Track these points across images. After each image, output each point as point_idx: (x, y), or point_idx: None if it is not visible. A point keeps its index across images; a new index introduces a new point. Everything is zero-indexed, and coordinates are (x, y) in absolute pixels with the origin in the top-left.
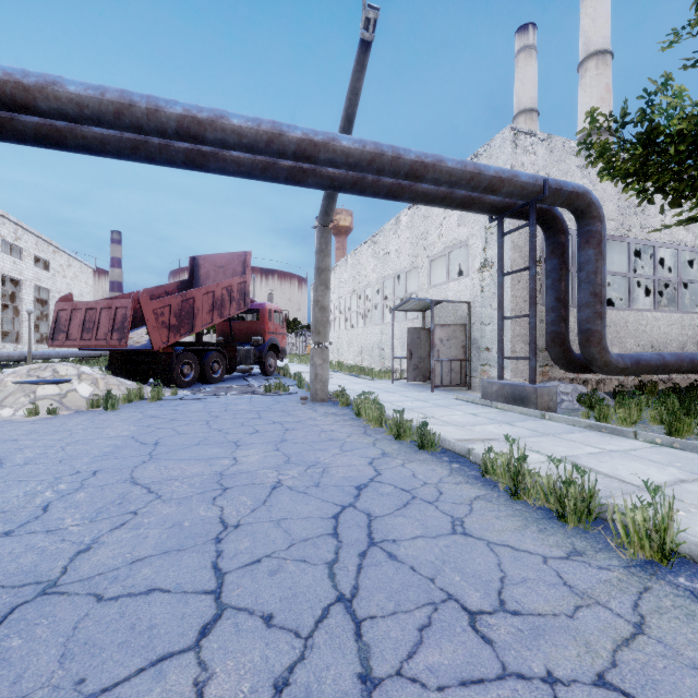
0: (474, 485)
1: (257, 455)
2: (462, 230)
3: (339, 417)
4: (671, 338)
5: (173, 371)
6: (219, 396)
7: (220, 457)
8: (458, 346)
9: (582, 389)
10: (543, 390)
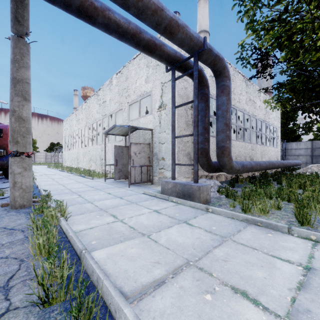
0: None
1: None
2: (148, 85)
3: (11, 236)
4: (242, 154)
5: None
6: None
7: None
8: (146, 157)
9: (218, 183)
10: (204, 188)
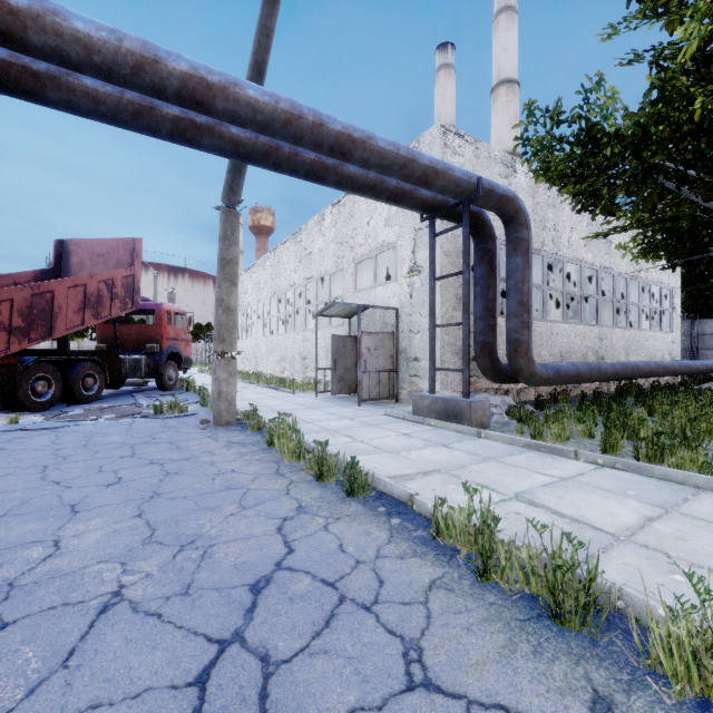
0: (425, 559)
1: (101, 530)
2: (391, 231)
3: (246, 447)
4: (576, 348)
5: (18, 389)
6: (86, 422)
7: (30, 542)
8: (386, 355)
9: (510, 401)
10: (477, 405)
